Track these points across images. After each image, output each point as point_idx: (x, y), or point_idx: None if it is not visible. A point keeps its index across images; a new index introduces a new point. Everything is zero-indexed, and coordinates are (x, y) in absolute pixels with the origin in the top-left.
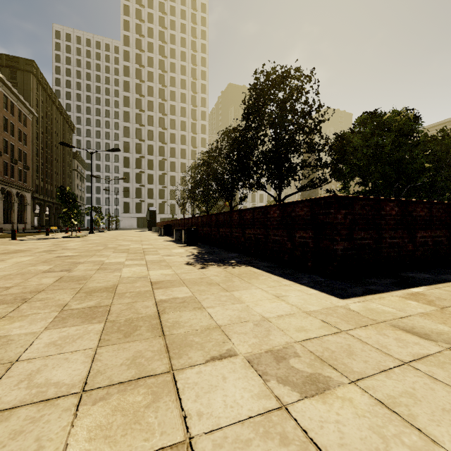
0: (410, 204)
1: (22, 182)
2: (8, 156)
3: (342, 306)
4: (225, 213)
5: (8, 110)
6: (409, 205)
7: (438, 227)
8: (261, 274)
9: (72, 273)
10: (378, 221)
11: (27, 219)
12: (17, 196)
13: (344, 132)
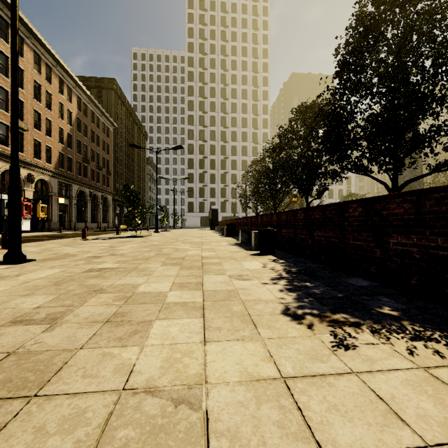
0: None
1: (106, 186)
2: (95, 164)
3: None
4: (327, 206)
5: (94, 123)
6: None
7: None
8: None
9: (46, 337)
10: None
11: (110, 219)
12: (102, 198)
13: None
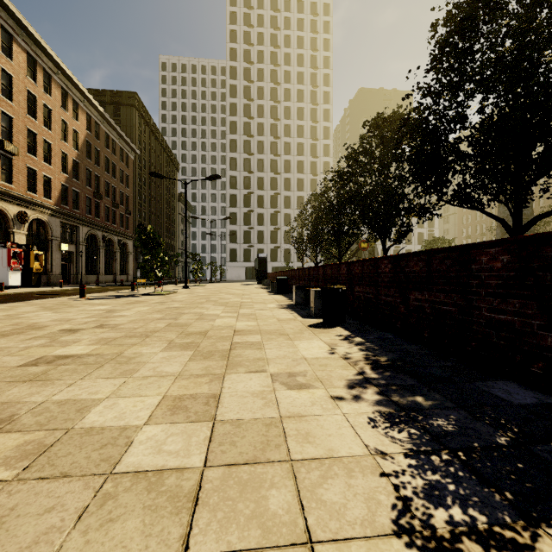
0: None
1: (124, 228)
2: (110, 200)
3: None
4: (436, 252)
5: (109, 149)
6: None
7: None
8: None
9: None
10: None
11: (130, 270)
12: (119, 244)
13: None
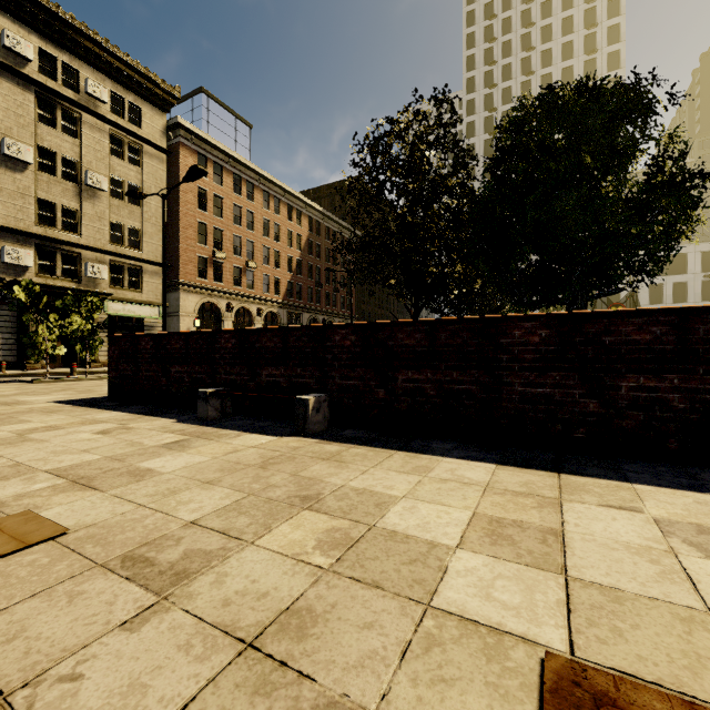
0: (164, 337)
1: (346, 310)
2: (330, 286)
3: (33, 402)
4: None
5: (330, 240)
6: (163, 338)
7: (197, 361)
8: None
9: None
10: (137, 355)
11: None
12: None
13: None
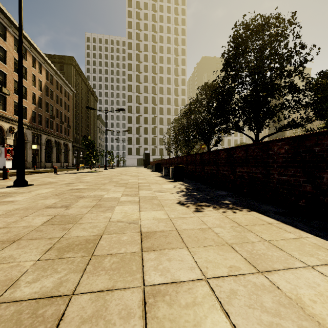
0: None
1: (67, 135)
2: (59, 119)
3: None
4: (211, 152)
5: (58, 90)
6: None
7: None
8: (282, 228)
9: (68, 211)
10: None
11: (70, 160)
12: (64, 145)
13: (326, 72)
